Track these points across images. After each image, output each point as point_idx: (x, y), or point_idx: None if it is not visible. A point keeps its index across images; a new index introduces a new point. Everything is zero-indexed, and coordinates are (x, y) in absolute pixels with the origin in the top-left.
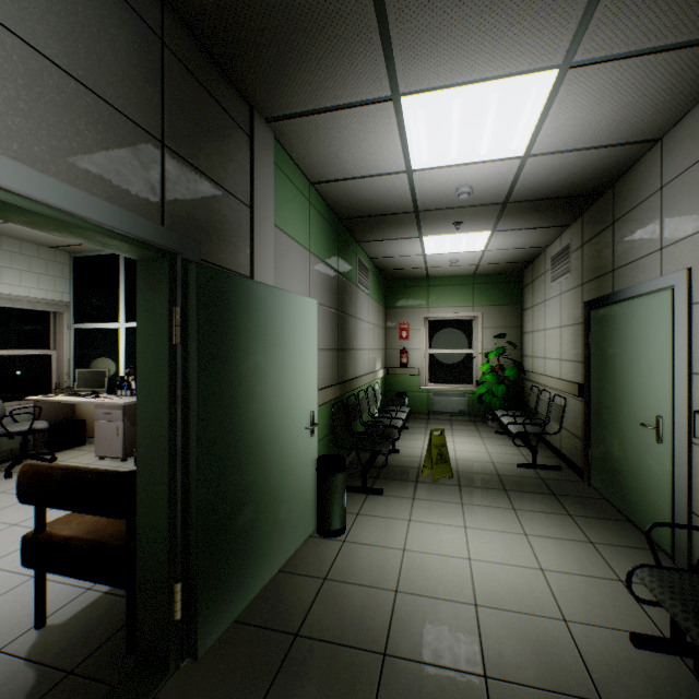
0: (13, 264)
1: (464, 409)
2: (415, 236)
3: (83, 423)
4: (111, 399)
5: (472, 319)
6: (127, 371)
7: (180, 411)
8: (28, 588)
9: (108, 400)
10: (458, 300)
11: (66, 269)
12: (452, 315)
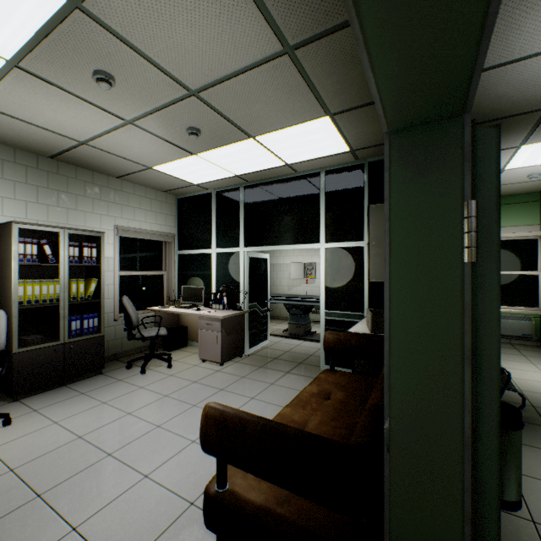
0: (141, 205)
1: (529, 333)
2: (513, 146)
3: (185, 329)
4: (210, 312)
5: (536, 238)
6: (221, 289)
7: (467, 374)
8: (191, 521)
9: (208, 313)
10: (519, 220)
11: (172, 208)
12: (512, 234)
